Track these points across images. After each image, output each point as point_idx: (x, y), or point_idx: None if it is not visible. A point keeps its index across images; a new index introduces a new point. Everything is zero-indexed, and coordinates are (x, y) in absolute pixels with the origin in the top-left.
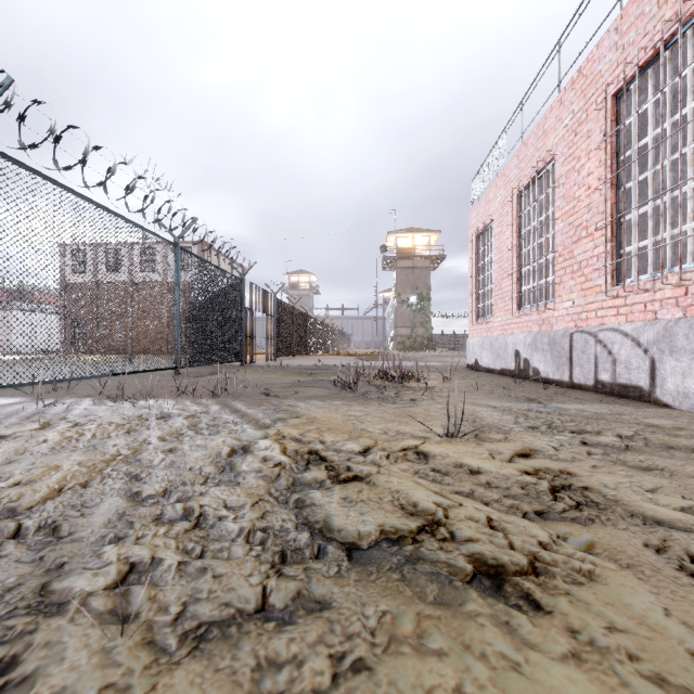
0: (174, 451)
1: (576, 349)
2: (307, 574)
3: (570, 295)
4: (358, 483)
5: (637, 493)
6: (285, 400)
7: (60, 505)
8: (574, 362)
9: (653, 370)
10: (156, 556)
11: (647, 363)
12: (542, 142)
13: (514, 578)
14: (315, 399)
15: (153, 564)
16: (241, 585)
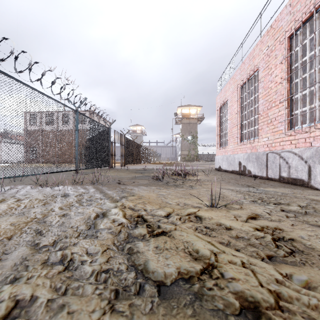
0: (65, 216)
1: (269, 161)
2: (130, 310)
3: (266, 135)
4: (164, 236)
5: None
6: (128, 186)
7: None
8: (268, 167)
9: (309, 171)
10: (34, 295)
11: (307, 168)
12: (252, 61)
13: (267, 312)
14: (142, 186)
15: (31, 301)
16: None
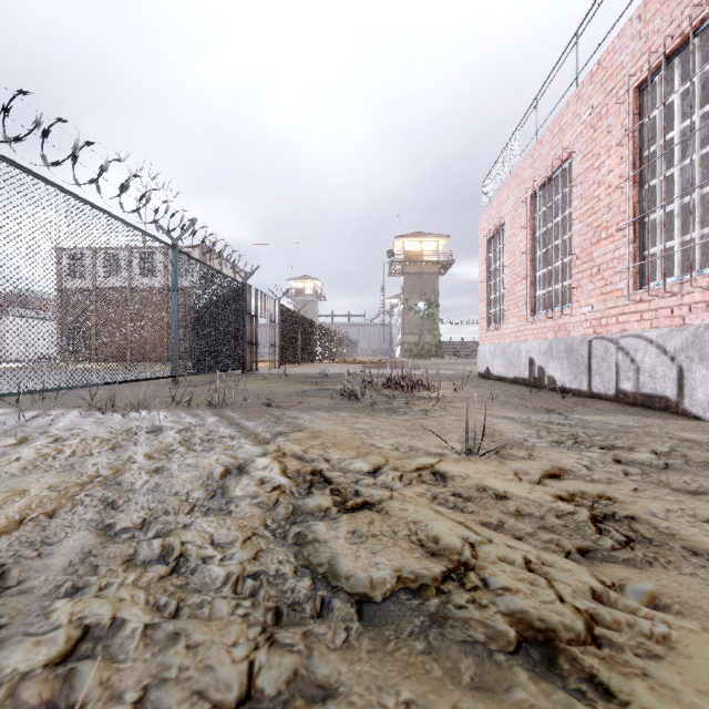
0: (160, 471)
1: (595, 357)
2: (307, 643)
3: (589, 300)
4: (368, 512)
5: (692, 525)
6: (288, 411)
7: (15, 542)
8: (593, 371)
9: (681, 379)
10: (118, 617)
11: (675, 372)
12: (558, 140)
13: (570, 648)
14: (319, 410)
15: (113, 628)
16: (221, 661)
